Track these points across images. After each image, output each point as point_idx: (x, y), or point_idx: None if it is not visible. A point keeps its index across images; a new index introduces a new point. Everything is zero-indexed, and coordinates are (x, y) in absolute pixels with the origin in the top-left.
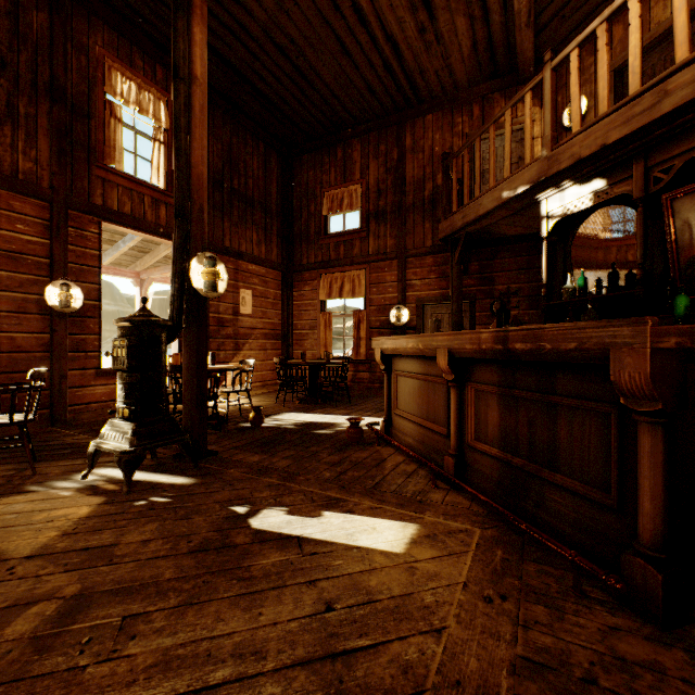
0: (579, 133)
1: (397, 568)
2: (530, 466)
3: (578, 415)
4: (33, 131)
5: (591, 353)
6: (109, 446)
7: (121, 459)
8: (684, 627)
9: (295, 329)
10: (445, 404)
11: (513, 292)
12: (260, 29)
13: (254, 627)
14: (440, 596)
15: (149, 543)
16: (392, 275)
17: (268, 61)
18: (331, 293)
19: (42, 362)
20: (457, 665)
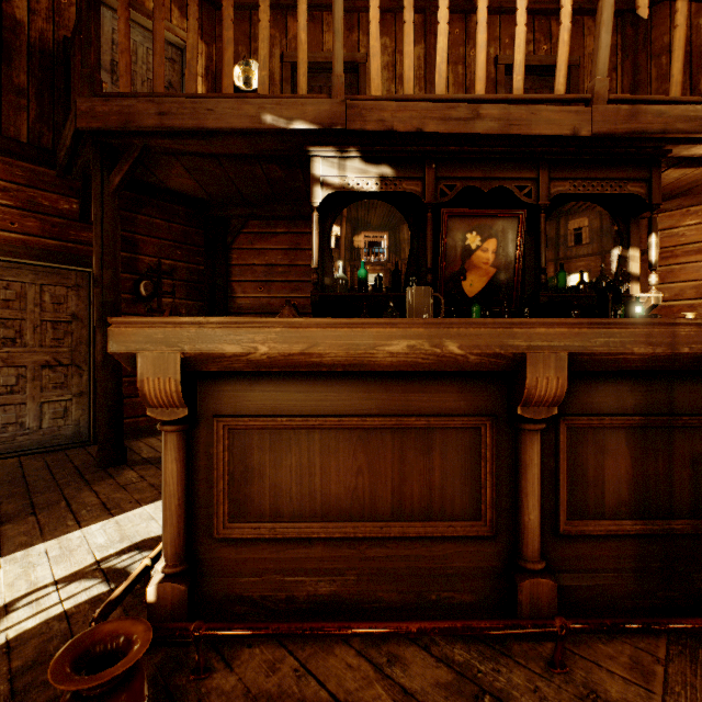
0: (382, 99)
1: None
2: None
3: None
4: None
5: None
6: None
7: None
8: None
9: None
10: (474, 470)
11: (167, 271)
12: None
13: None
14: None
15: None
16: None
17: None
18: None
19: None
20: None
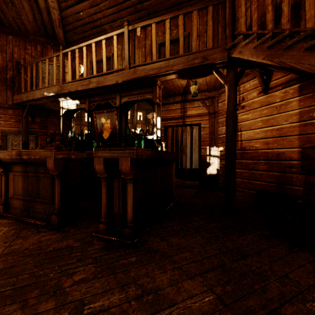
0: (71, 82)
1: None
2: (32, 199)
3: (45, 179)
4: None
5: (43, 159)
6: None
7: None
8: (65, 228)
9: None
10: (1, 183)
11: (57, 134)
12: None
13: None
14: None
15: None
16: None
17: None
18: None
19: None
20: None
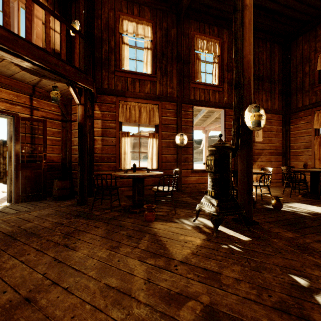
0: None
1: None
2: None
3: None
4: (171, 76)
5: None
6: (205, 209)
7: (212, 218)
8: None
9: (292, 149)
10: None
11: None
12: None
13: None
14: None
15: (239, 282)
16: None
17: None
18: None
19: (174, 166)
20: None
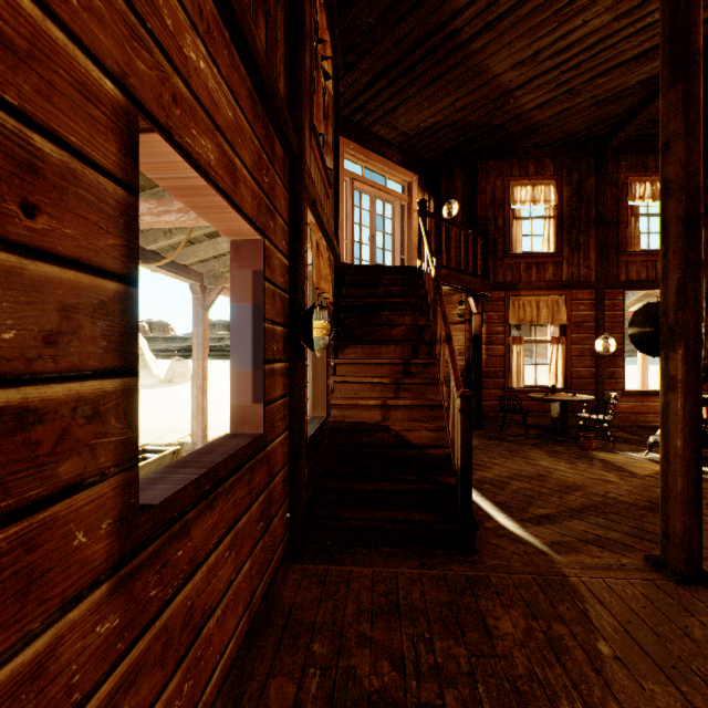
0: None
1: None
2: None
3: None
4: (586, 250)
5: None
6: None
7: None
8: None
9: None
10: None
11: None
12: None
13: None
14: None
15: (705, 489)
16: None
17: None
18: None
19: (591, 384)
20: None
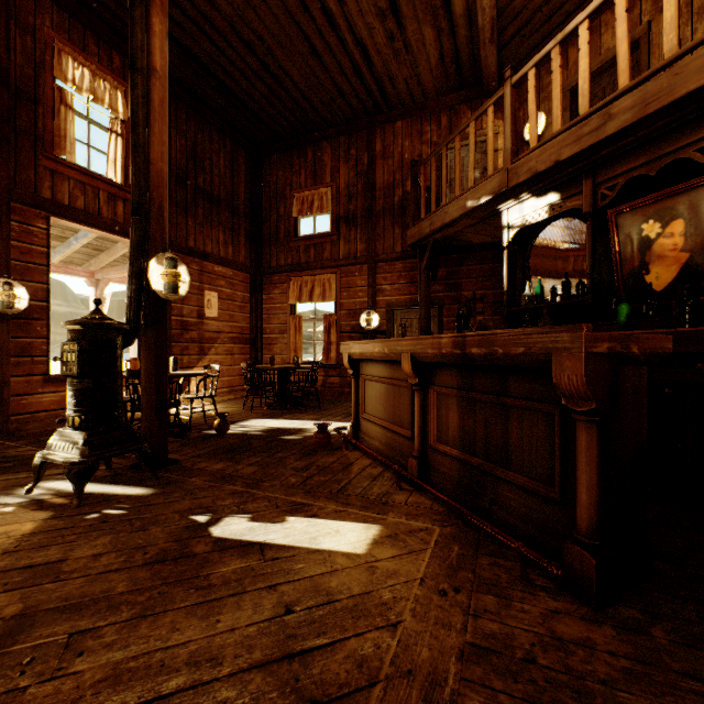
0: (536, 148)
1: (358, 568)
2: (486, 465)
3: (527, 415)
4: None
5: (537, 357)
6: (57, 457)
7: (70, 471)
8: (615, 606)
9: (264, 333)
10: (410, 407)
11: (478, 298)
12: (226, 23)
13: (211, 634)
14: (398, 593)
15: (101, 557)
16: (363, 279)
17: (235, 56)
18: (301, 297)
19: None
20: (410, 655)
